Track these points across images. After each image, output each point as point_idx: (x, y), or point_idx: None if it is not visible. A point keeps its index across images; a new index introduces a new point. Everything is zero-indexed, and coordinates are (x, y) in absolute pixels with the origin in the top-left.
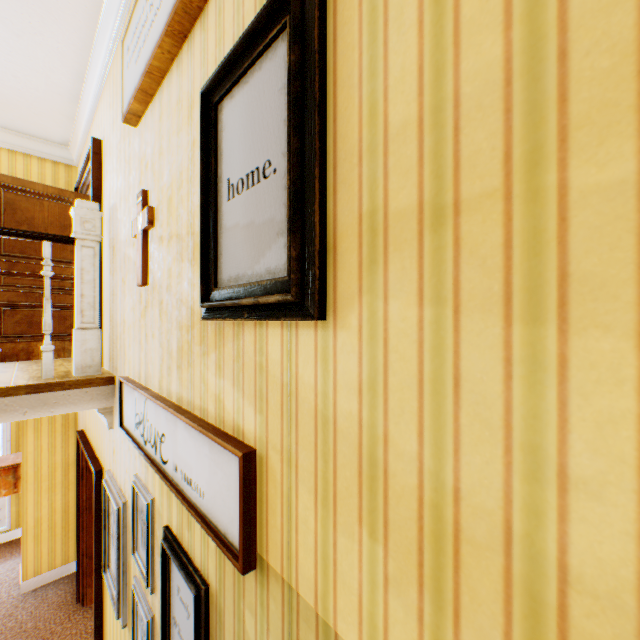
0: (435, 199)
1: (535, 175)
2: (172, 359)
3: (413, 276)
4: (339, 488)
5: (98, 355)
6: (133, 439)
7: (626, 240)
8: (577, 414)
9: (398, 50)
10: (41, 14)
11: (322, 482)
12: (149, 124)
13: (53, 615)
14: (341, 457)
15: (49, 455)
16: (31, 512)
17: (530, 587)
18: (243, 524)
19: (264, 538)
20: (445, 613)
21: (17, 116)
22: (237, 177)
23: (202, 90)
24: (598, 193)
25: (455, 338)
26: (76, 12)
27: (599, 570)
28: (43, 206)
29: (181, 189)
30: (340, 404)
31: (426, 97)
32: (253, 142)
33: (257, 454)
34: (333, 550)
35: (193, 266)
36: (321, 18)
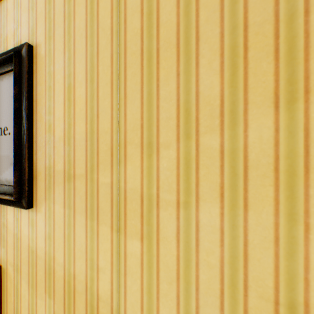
0: (69, 170)
1: (92, 173)
2: None
3: (63, 196)
4: (38, 279)
5: None
6: None
7: (109, 200)
8: (101, 248)
9: (58, 109)
10: None
11: (31, 277)
12: None
13: None
14: (39, 266)
15: None
16: None
17: (91, 303)
18: None
19: (6, 308)
20: None
21: None
22: None
23: None
24: (104, 184)
25: (74, 221)
26: None
27: (105, 293)
28: None
29: None
30: (38, 244)
31: (66, 132)
32: None
33: (2, 267)
34: (36, 306)
35: None
36: (30, 77)
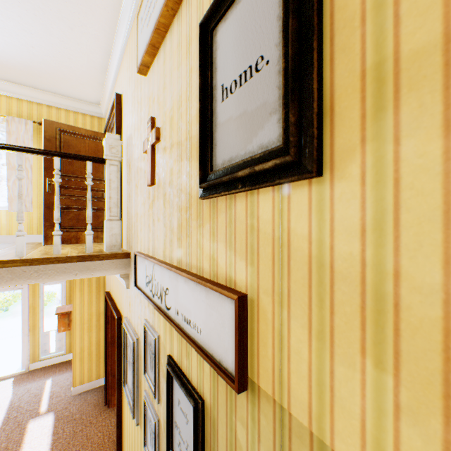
0: None
1: None
2: (173, 234)
3: (435, 109)
4: (336, 323)
5: (120, 238)
6: (144, 294)
7: None
8: None
9: None
10: (85, 11)
11: (317, 318)
12: (155, 70)
13: (91, 411)
14: (339, 295)
15: (88, 307)
16: (78, 343)
17: None
18: (238, 353)
19: (255, 366)
20: None
21: (70, 86)
22: (230, 81)
23: (201, 21)
24: None
25: None
26: (106, 6)
27: None
28: (85, 143)
29: (180, 108)
30: (338, 248)
31: None
32: (245, 47)
33: (248, 298)
34: (329, 378)
35: (190, 162)
36: None
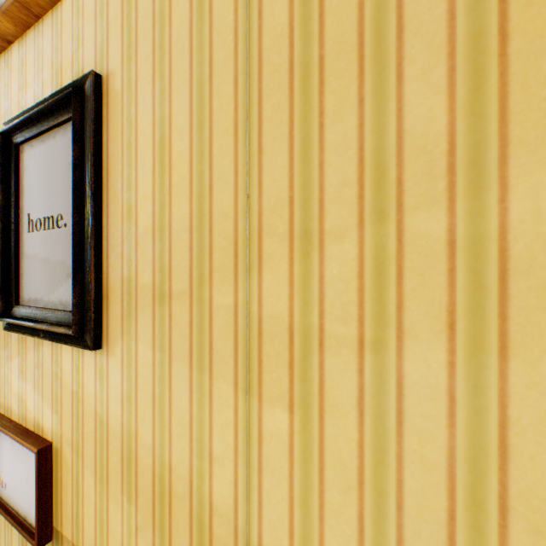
0: (161, 285)
1: (202, 289)
2: None
3: (151, 330)
4: (111, 469)
5: None
6: None
7: (231, 336)
8: (216, 421)
9: (143, 180)
10: None
11: (100, 466)
12: None
13: None
14: (112, 447)
15: None
16: None
17: (200, 516)
18: (39, 507)
19: (60, 514)
20: (166, 541)
21: None
22: (37, 215)
23: (2, 130)
24: (223, 308)
25: (170, 373)
26: None
27: (223, 501)
28: None
29: None
30: (111, 409)
31: (157, 219)
32: (49, 193)
33: (54, 446)
34: (107, 514)
35: None
36: (97, 129)
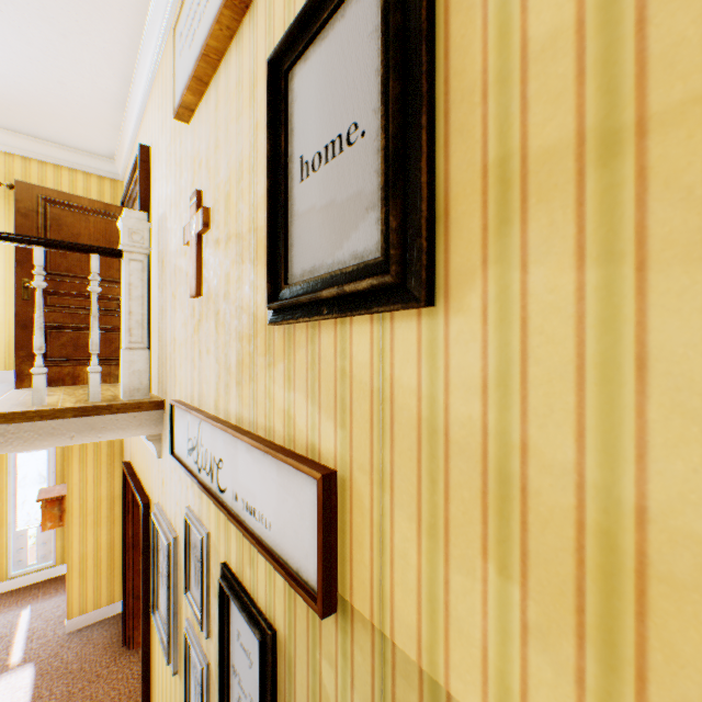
0: (604, 123)
1: None
2: (230, 375)
3: (568, 231)
4: (453, 513)
5: (146, 378)
6: (185, 467)
7: None
8: None
9: None
10: (88, 11)
11: (428, 506)
12: (203, 117)
13: (99, 657)
14: (456, 474)
15: (94, 487)
16: (76, 547)
17: None
18: (322, 558)
19: (347, 576)
20: (621, 676)
21: (63, 128)
22: (312, 152)
23: (270, 57)
24: None
25: (638, 304)
26: (124, 6)
27: None
28: (89, 222)
29: (241, 182)
30: (454, 408)
31: None
32: (333, 106)
33: (338, 476)
34: (444, 590)
35: (256, 266)
36: None
